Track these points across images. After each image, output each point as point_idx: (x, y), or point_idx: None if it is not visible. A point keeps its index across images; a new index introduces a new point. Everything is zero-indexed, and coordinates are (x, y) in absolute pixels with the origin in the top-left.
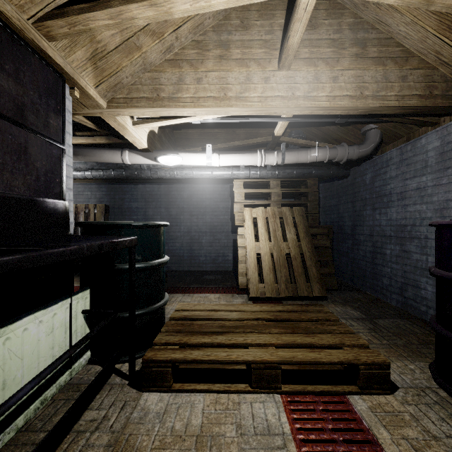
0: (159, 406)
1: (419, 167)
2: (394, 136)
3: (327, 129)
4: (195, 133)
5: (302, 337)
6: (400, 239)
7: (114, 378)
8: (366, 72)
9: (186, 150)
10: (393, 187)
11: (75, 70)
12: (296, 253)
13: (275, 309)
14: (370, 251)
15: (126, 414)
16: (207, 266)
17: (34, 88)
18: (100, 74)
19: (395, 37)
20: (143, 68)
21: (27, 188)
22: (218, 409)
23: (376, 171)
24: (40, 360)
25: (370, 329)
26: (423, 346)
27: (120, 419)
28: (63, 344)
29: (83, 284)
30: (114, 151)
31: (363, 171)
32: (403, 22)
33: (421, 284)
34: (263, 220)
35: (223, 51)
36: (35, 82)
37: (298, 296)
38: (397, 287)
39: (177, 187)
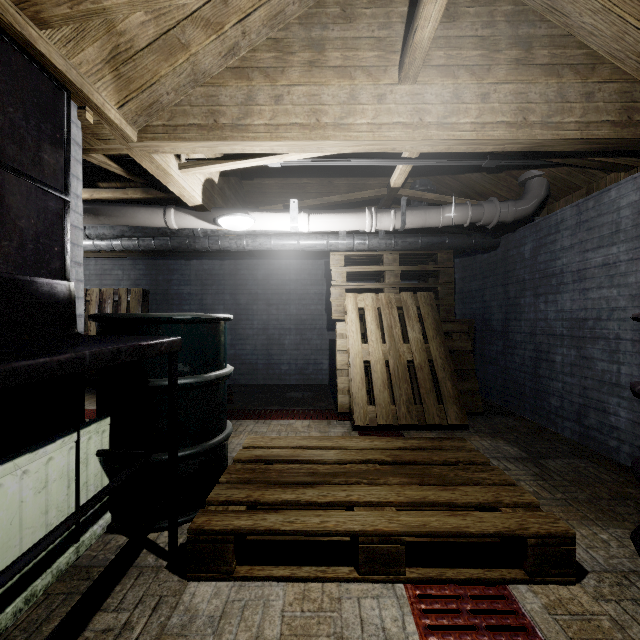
0: (214, 605)
1: (606, 233)
2: (567, 188)
3: (467, 178)
4: (274, 184)
5: (436, 492)
6: (577, 339)
7: (145, 556)
8: (532, 87)
9: (260, 208)
10: (565, 263)
11: (84, 79)
12: (422, 360)
13: (392, 446)
14: (531, 356)
15: (160, 620)
16: (292, 379)
17: (16, 103)
18: (126, 87)
19: (576, 33)
20: (193, 80)
21: (4, 260)
22: (307, 611)
23: (540, 239)
24: (24, 533)
25: (535, 475)
26: (617, 502)
27: (150, 629)
28: (64, 505)
29: (100, 410)
30: (153, 209)
31: (520, 240)
32: (589, 9)
33: (609, 407)
34: (374, 312)
35: (315, 54)
36: (18, 94)
37: (426, 425)
38: (573, 410)
39: (248, 264)
